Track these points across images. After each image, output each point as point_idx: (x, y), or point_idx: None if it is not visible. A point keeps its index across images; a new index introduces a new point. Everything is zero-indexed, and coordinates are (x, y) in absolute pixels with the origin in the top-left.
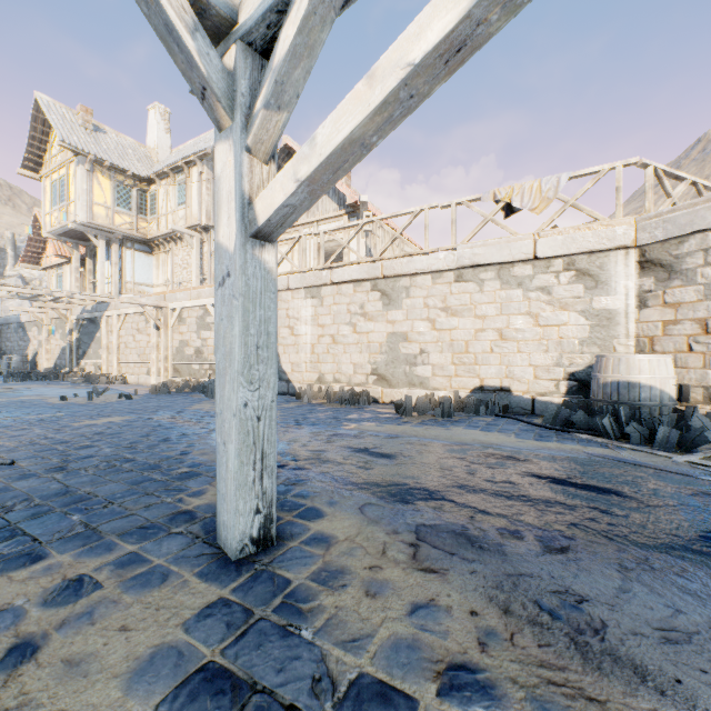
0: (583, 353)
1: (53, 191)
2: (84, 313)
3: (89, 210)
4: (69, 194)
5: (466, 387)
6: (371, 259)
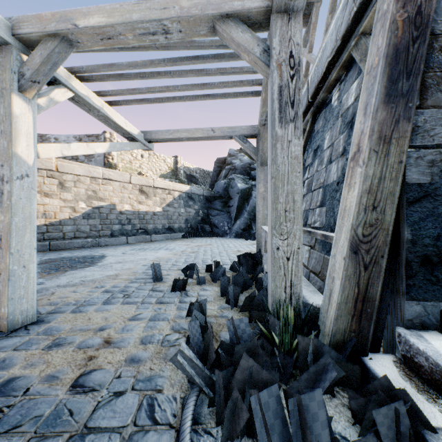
0: None
1: None
2: None
3: None
4: None
5: None
6: None
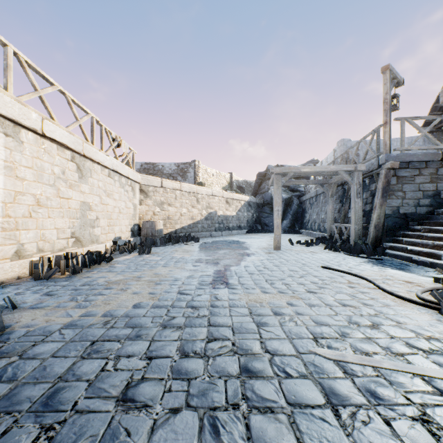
0: (133, 220)
1: None
2: None
3: None
4: None
5: (112, 239)
6: (66, 129)
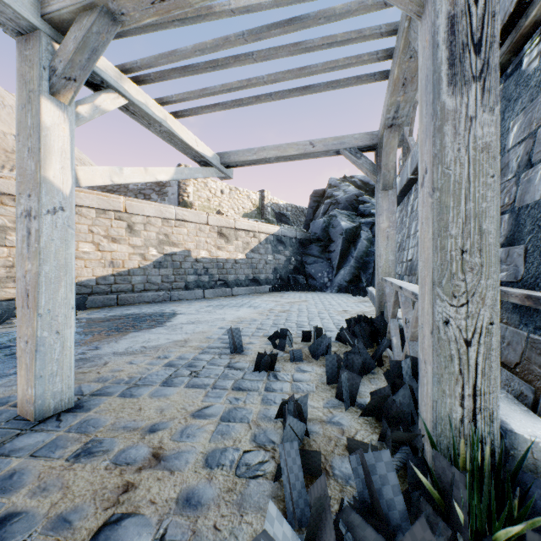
0: None
1: None
2: None
3: None
4: None
5: None
6: None
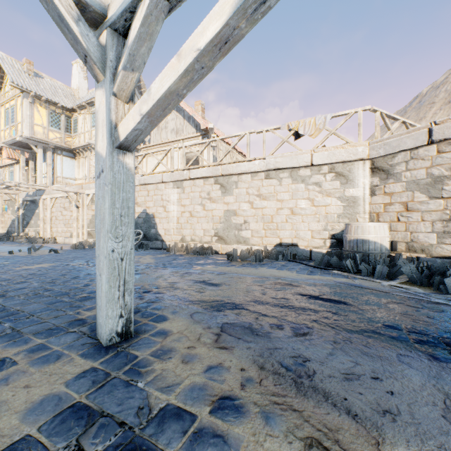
0: (339, 223)
1: (6, 115)
2: (28, 197)
3: (31, 129)
4: (17, 118)
5: (271, 243)
6: (214, 164)
